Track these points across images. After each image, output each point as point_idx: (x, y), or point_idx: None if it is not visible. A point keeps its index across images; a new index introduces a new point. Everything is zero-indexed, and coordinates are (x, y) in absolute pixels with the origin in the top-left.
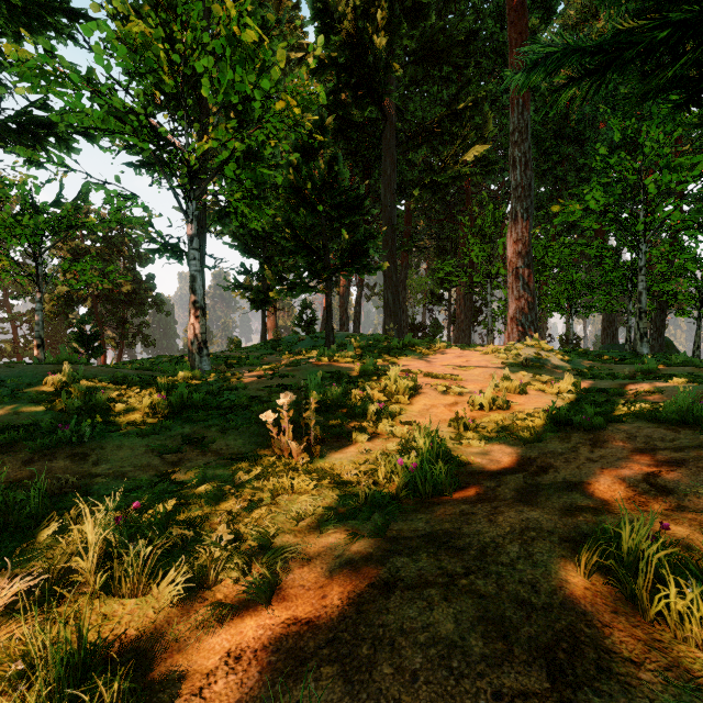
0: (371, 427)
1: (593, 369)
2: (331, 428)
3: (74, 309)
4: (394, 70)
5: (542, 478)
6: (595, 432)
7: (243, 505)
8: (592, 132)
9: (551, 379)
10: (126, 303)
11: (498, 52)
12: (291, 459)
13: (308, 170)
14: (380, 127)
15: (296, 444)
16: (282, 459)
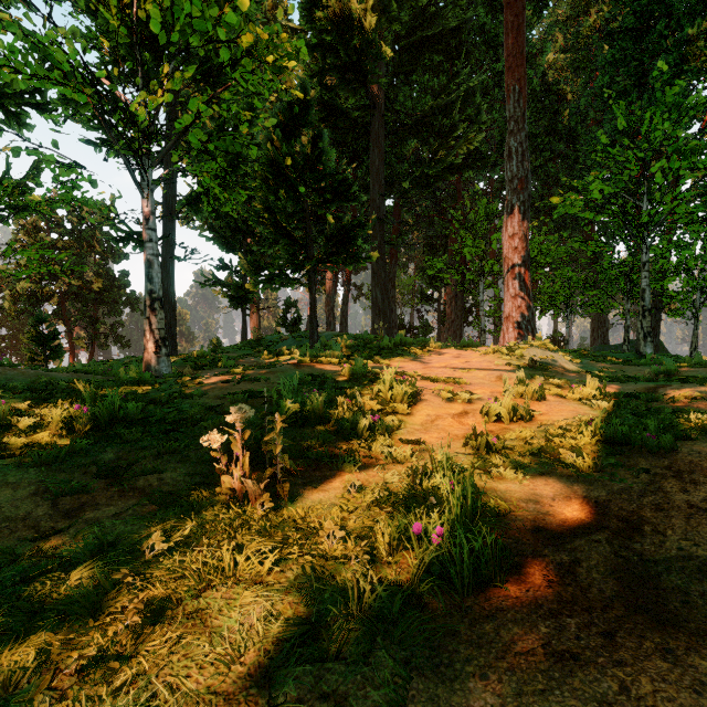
0: (363, 449)
1: (604, 371)
2: (309, 451)
3: (38, 307)
4: (384, 54)
5: (640, 545)
6: (667, 455)
7: (132, 623)
8: (584, 129)
9: (567, 382)
10: (98, 301)
11: (489, 44)
12: (247, 503)
13: (288, 148)
14: (368, 117)
15: (252, 483)
16: (231, 508)
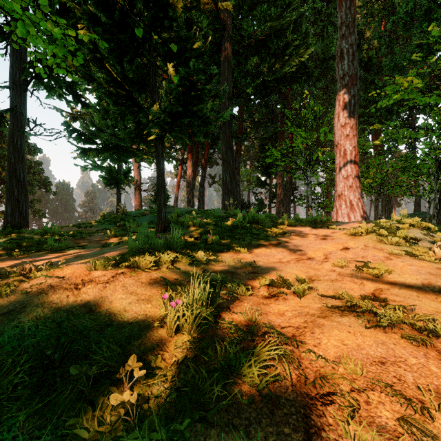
0: None
1: None
2: None
3: None
4: None
5: None
6: None
7: None
8: (376, 60)
9: None
10: None
11: None
12: None
13: None
14: (219, 38)
15: None
16: None
